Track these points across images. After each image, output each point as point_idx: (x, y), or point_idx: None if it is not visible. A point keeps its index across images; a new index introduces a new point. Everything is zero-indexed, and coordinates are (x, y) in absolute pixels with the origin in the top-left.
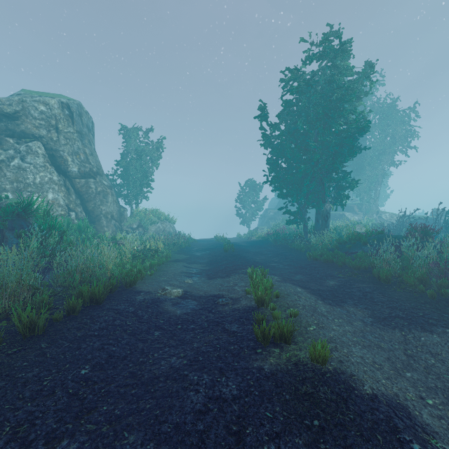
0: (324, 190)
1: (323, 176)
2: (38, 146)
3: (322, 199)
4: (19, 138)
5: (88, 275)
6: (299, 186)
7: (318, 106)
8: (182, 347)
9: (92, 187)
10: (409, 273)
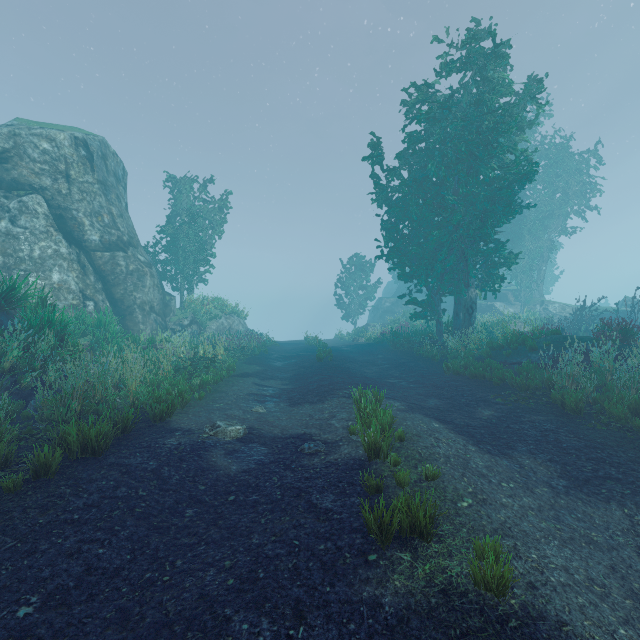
0: (467, 268)
1: (465, 247)
2: (38, 203)
3: (464, 282)
4: (10, 190)
5: (94, 401)
6: (430, 263)
7: (459, 141)
8: (231, 544)
9: (122, 264)
10: (614, 398)
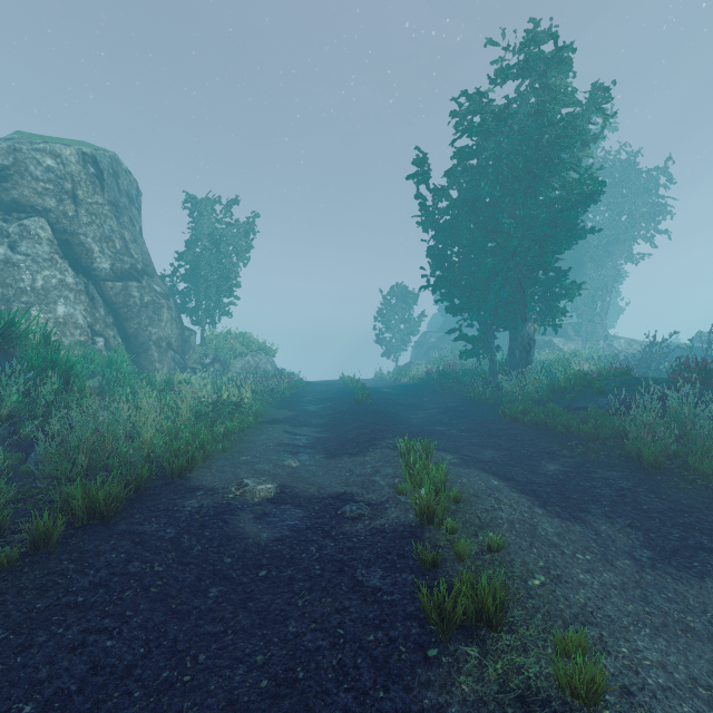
0: (525, 300)
1: (522, 276)
2: (41, 226)
3: (521, 316)
4: (9, 212)
5: (103, 454)
6: (483, 294)
7: (516, 157)
8: (263, 633)
9: (135, 296)
10: (699, 451)
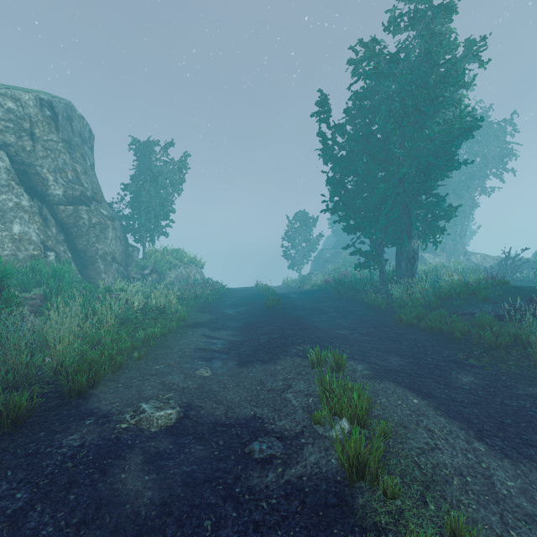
0: (410, 220)
1: (408, 200)
2: None
3: (407, 233)
4: None
5: (3, 369)
6: (375, 215)
7: (407, 94)
8: None
9: (84, 218)
10: None
